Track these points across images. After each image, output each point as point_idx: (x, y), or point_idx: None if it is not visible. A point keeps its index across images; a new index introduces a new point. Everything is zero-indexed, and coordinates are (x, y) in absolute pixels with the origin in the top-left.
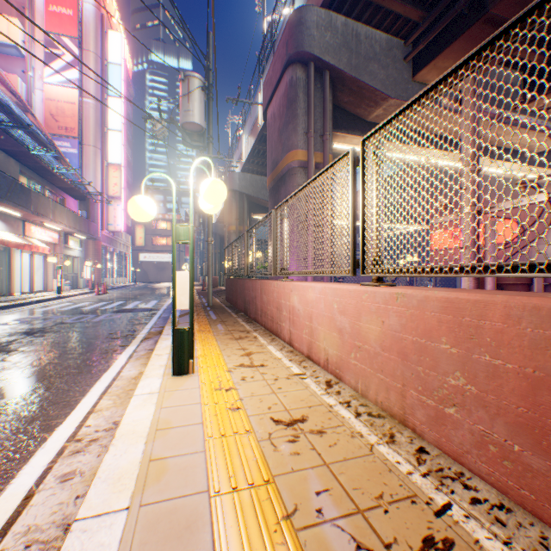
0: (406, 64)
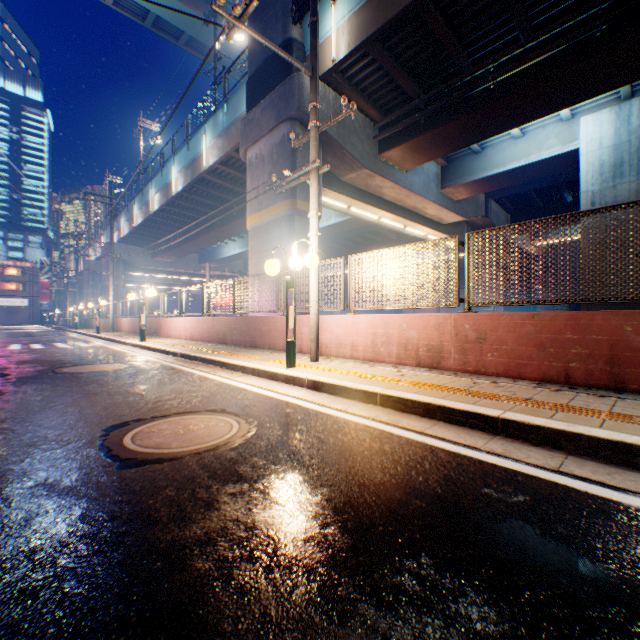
0: (150, 256)
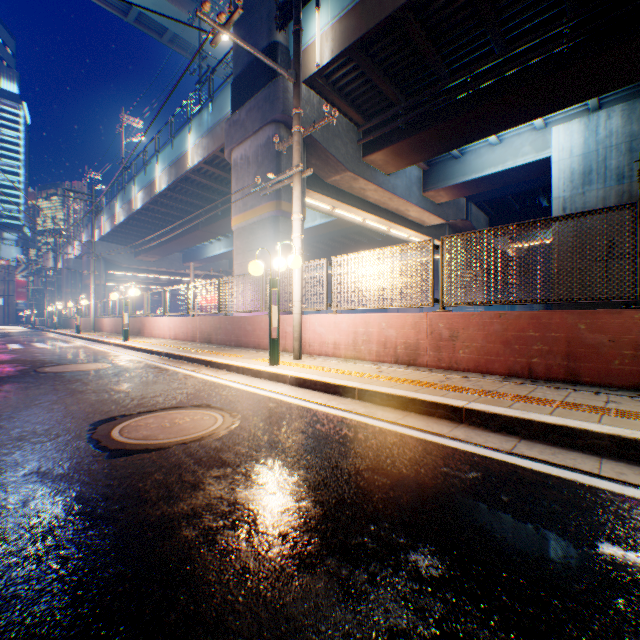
0: (133, 254)
